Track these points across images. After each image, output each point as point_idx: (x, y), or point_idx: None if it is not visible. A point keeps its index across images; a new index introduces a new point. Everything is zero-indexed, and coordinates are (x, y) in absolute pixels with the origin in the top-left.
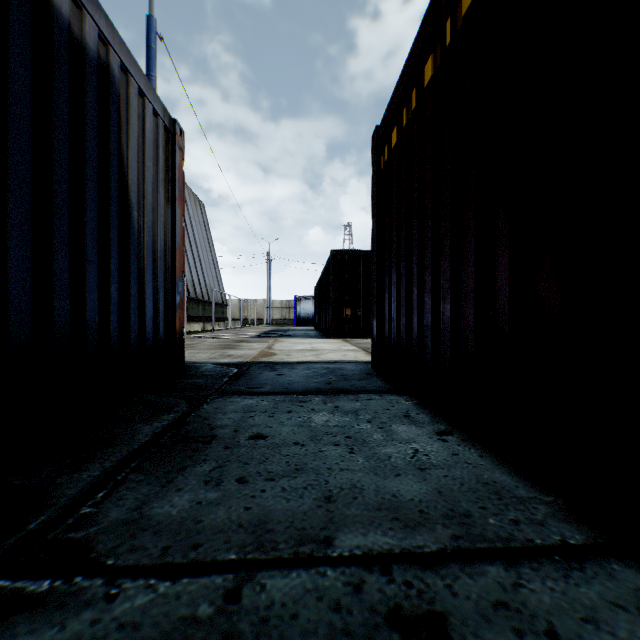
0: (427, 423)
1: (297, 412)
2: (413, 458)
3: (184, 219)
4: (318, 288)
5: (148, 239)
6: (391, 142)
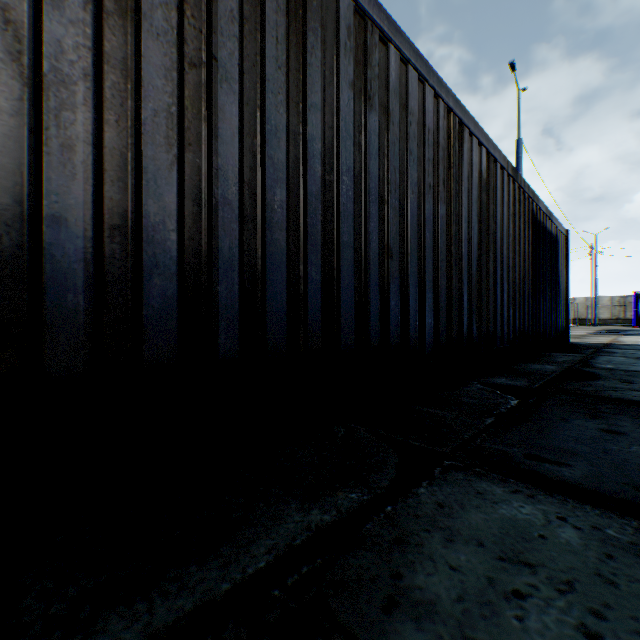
0: None
1: None
2: None
3: None
4: None
5: (561, 288)
6: None
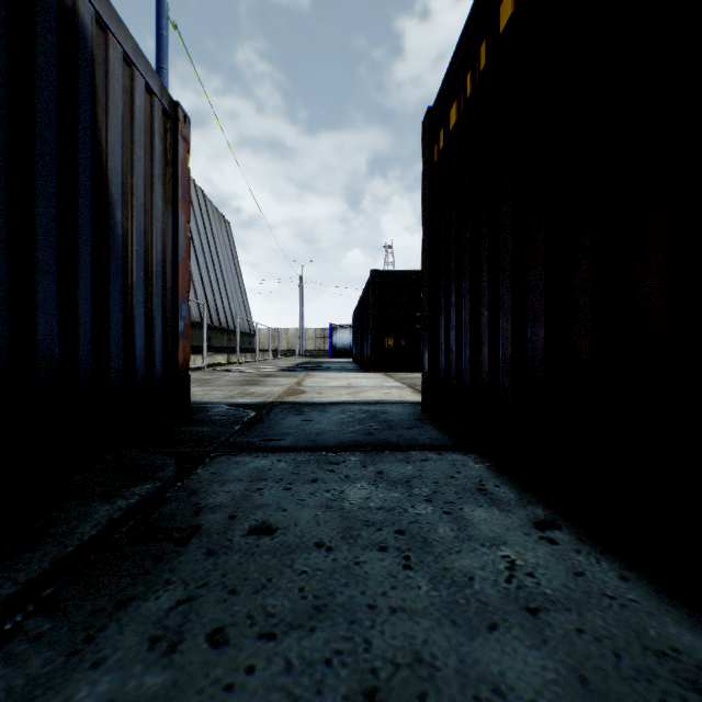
0: (515, 504)
1: (325, 481)
2: (511, 582)
3: (207, 239)
4: (356, 315)
5: (138, 248)
6: (448, 124)
